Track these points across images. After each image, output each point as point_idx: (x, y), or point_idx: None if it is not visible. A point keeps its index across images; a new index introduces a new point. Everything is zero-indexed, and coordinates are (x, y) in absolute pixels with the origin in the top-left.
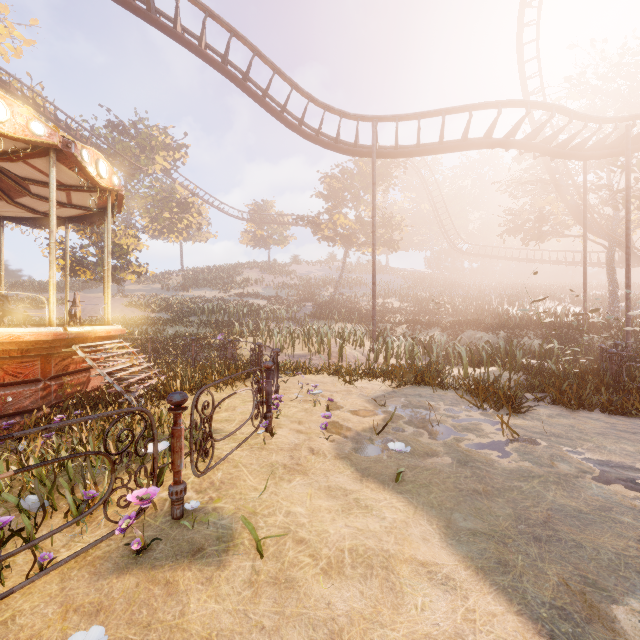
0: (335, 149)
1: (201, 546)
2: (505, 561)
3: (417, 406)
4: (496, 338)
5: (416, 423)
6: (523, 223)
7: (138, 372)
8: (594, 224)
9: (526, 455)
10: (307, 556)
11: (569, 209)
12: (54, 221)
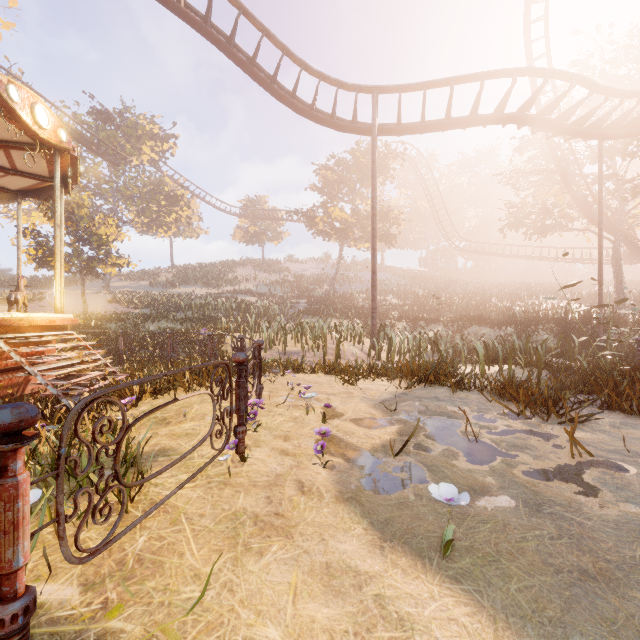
0: (331, 125)
1: None
2: None
3: (438, 412)
4: (503, 334)
5: (443, 437)
6: (526, 216)
7: (89, 370)
8: None
9: (622, 490)
10: None
11: (575, 200)
12: None
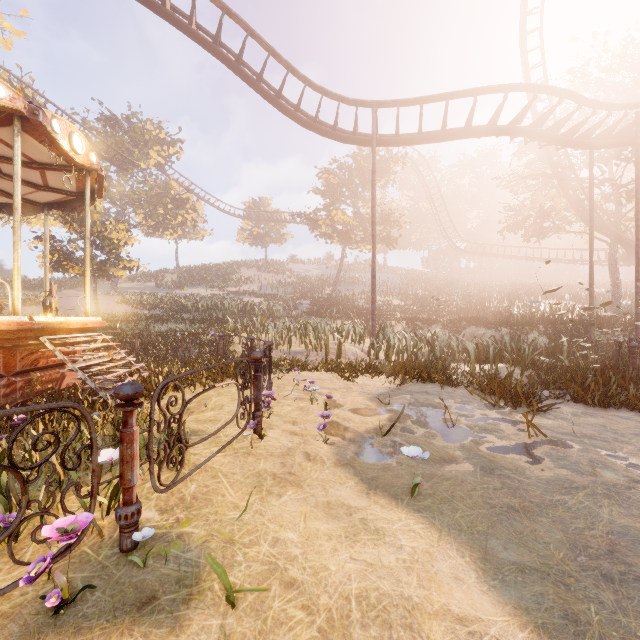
0: (333, 137)
1: (153, 594)
2: (574, 614)
3: (425, 404)
4: (499, 335)
5: (426, 423)
6: (524, 219)
7: (118, 368)
8: (596, 220)
9: (561, 460)
10: (299, 608)
11: (571, 204)
12: (19, 197)
